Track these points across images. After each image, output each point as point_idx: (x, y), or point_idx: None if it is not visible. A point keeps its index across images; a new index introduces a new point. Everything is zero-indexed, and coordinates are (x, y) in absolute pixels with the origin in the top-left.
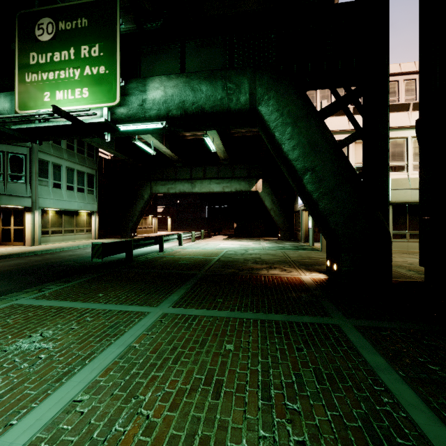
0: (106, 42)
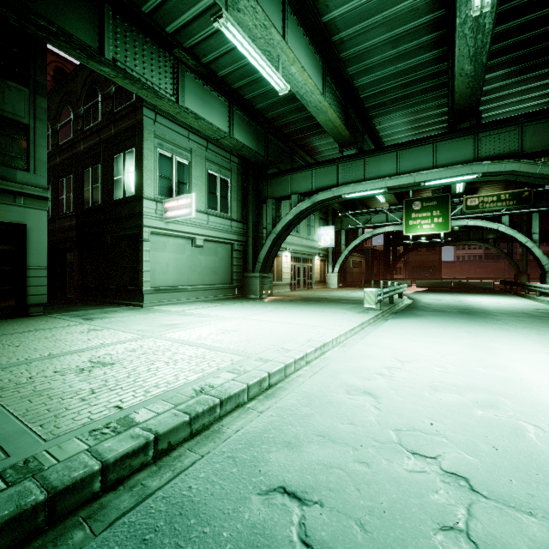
0: None
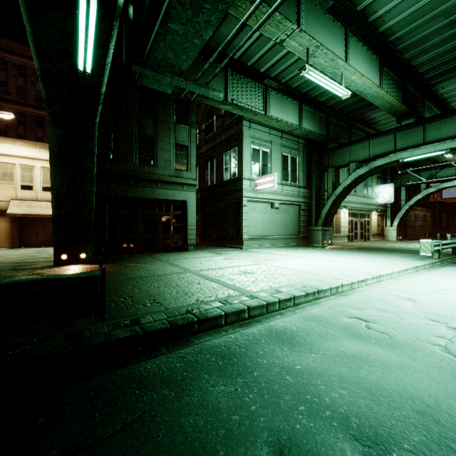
0: None
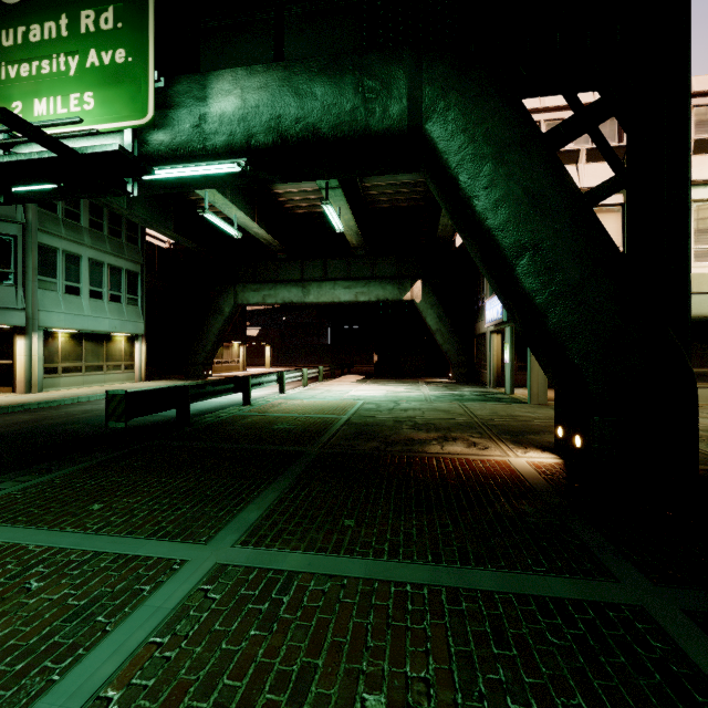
0: (128, 2)
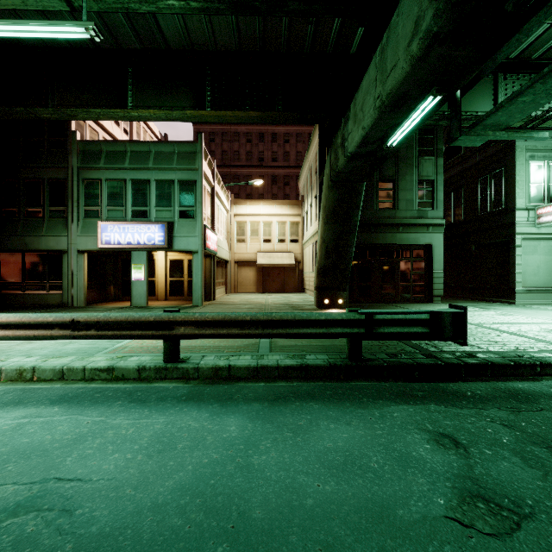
0: None
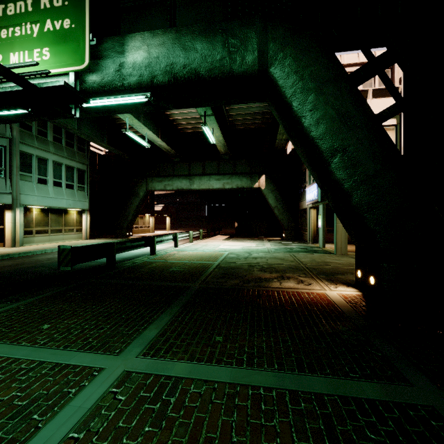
0: None
